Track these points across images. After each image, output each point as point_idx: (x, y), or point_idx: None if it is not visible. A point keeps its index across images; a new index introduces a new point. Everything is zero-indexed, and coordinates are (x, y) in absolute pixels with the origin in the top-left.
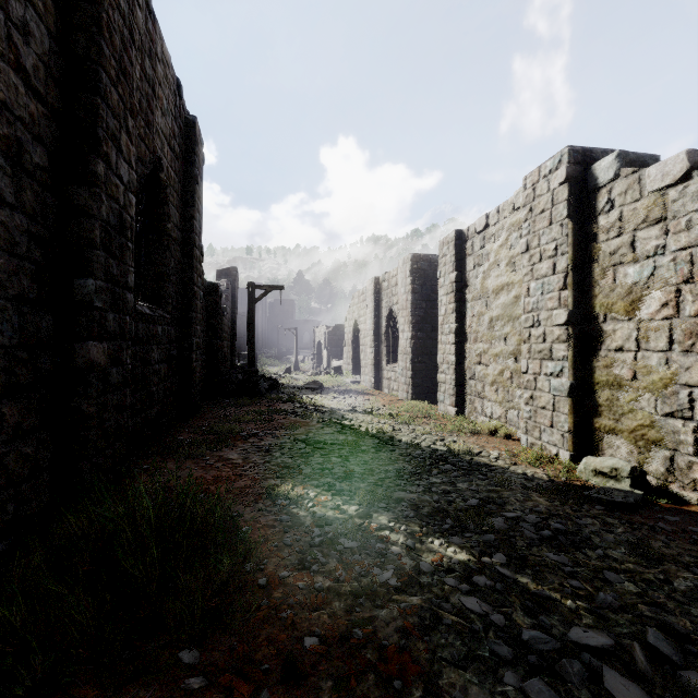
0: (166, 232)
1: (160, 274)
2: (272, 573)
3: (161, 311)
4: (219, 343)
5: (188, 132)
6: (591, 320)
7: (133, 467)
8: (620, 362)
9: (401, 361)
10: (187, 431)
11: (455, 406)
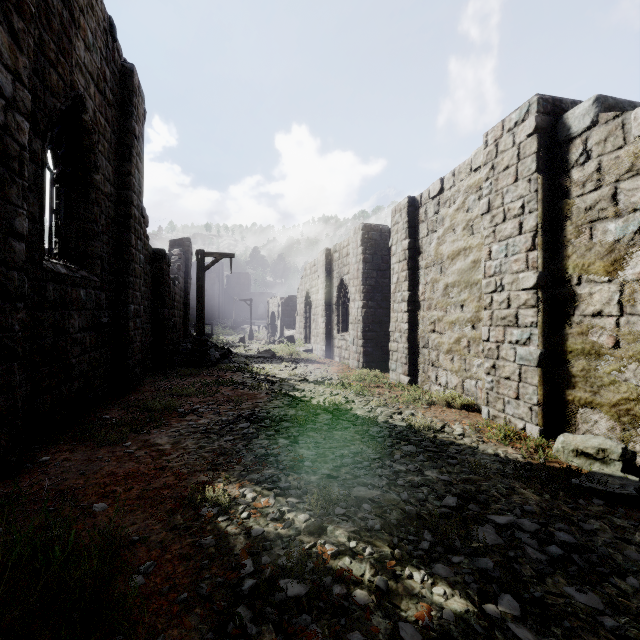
0: (93, 184)
1: (86, 231)
2: None
3: (87, 272)
4: (166, 311)
5: (124, 80)
6: (562, 283)
7: (27, 460)
8: (598, 328)
9: (353, 330)
10: (117, 407)
11: (408, 375)
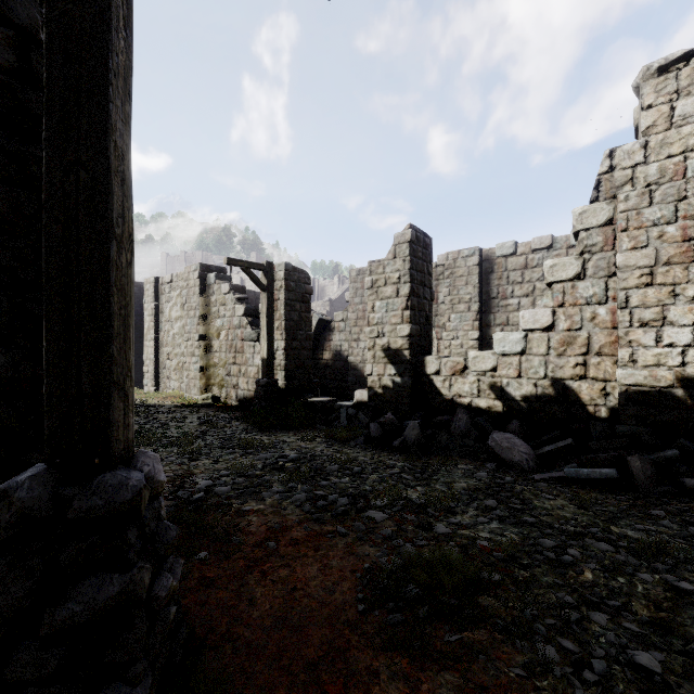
0: None
1: None
2: None
3: None
4: None
5: None
6: (209, 339)
7: None
8: (216, 357)
9: None
10: None
11: (154, 386)
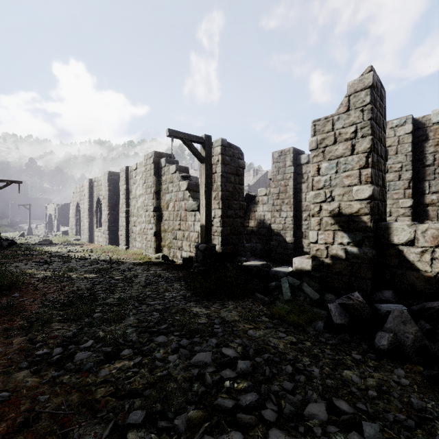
0: None
1: None
2: (28, 282)
3: None
4: None
5: None
6: (161, 210)
7: None
8: (166, 224)
9: (103, 226)
10: None
11: (125, 245)
